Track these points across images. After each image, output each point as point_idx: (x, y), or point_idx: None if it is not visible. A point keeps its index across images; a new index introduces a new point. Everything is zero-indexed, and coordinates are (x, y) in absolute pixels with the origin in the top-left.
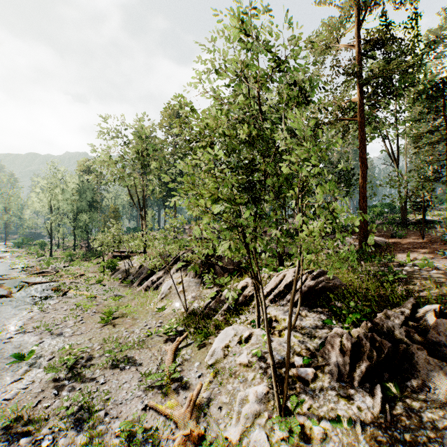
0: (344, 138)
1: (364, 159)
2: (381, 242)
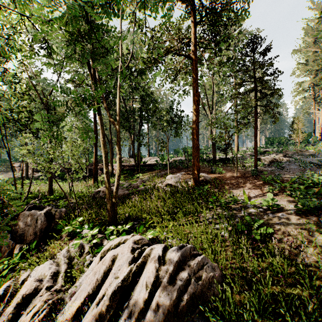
0: (176, 80)
1: (197, 97)
2: (209, 178)
